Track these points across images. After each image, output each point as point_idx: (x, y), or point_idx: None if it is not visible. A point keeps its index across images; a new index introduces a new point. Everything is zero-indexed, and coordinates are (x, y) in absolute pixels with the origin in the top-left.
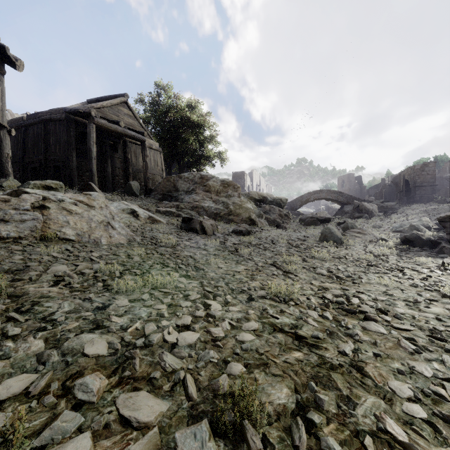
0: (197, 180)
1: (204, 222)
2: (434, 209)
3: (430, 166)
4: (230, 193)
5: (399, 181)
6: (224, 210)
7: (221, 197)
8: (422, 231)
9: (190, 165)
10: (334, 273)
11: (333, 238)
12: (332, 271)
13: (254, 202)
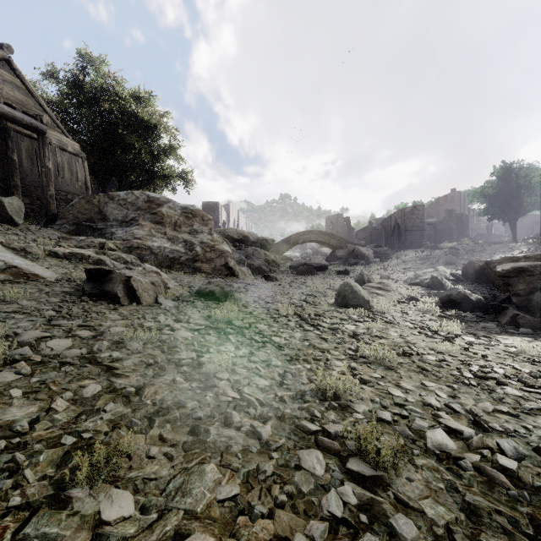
0: (142, 204)
1: (135, 279)
2: (428, 255)
3: (419, 209)
4: (196, 227)
5: (390, 224)
6: (187, 253)
7: (181, 233)
8: (445, 285)
9: (138, 186)
10: (475, 446)
11: (358, 300)
12: (459, 431)
13: (231, 242)
